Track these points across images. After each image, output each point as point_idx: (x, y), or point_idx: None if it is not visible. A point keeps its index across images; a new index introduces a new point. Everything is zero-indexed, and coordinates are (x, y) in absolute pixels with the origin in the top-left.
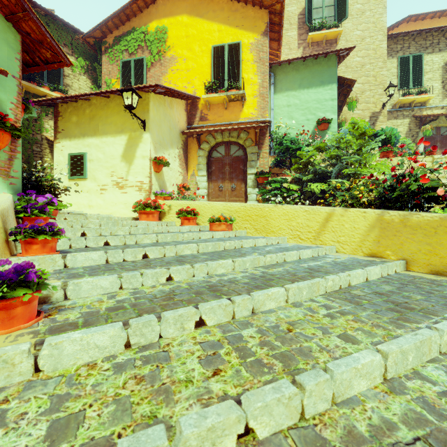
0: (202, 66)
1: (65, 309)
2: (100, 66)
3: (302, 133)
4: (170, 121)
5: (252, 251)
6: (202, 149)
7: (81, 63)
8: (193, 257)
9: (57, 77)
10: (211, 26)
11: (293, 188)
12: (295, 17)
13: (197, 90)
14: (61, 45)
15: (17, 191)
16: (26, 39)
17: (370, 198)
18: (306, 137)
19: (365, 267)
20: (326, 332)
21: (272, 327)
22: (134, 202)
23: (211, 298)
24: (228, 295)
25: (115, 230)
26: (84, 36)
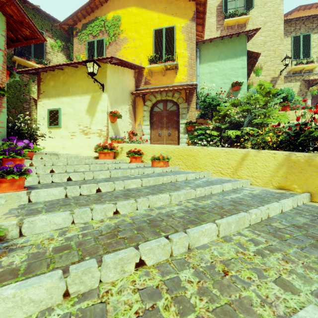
0: (146, 44)
1: (15, 249)
2: (72, 46)
3: (220, 93)
4: (122, 85)
5: (185, 185)
6: (146, 105)
7: (58, 44)
8: (138, 191)
9: (41, 53)
10: (153, 14)
11: (214, 134)
12: (215, 8)
13: (142, 62)
14: (44, 30)
15: (3, 137)
16: (10, 20)
17: (272, 141)
18: (223, 96)
19: (279, 199)
20: (261, 276)
21: (208, 267)
22: (95, 145)
23: (151, 236)
24: (166, 231)
25: (78, 168)
26: (60, 24)
